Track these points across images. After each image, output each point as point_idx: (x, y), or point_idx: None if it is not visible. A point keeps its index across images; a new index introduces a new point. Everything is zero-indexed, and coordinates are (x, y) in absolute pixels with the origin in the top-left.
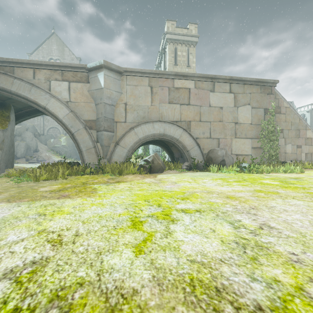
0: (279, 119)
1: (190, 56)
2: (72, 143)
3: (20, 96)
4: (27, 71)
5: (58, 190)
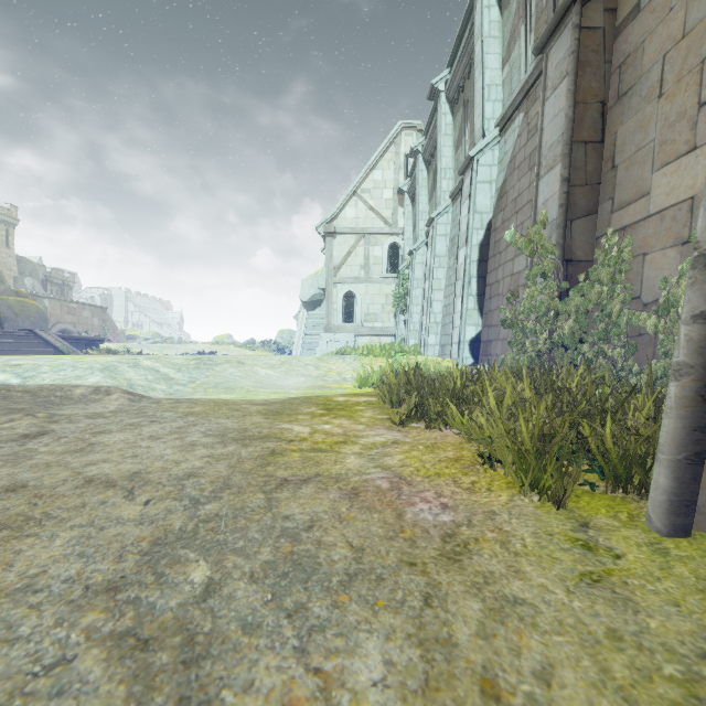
0: (108, 324)
1: (10, 237)
2: None
3: None
4: None
5: None
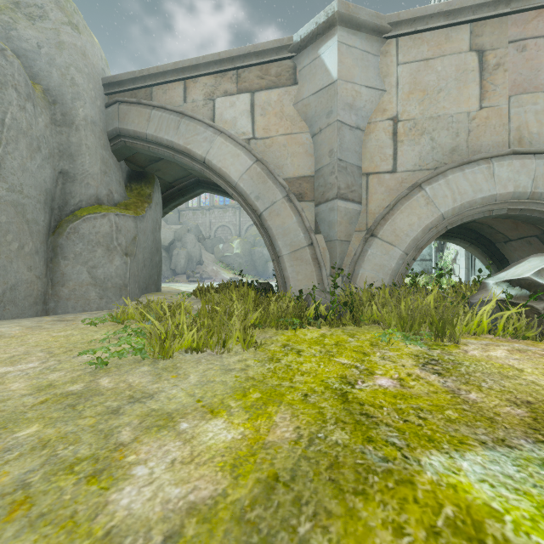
0: None
1: None
2: (249, 250)
3: (161, 144)
4: (173, 90)
5: (236, 540)
